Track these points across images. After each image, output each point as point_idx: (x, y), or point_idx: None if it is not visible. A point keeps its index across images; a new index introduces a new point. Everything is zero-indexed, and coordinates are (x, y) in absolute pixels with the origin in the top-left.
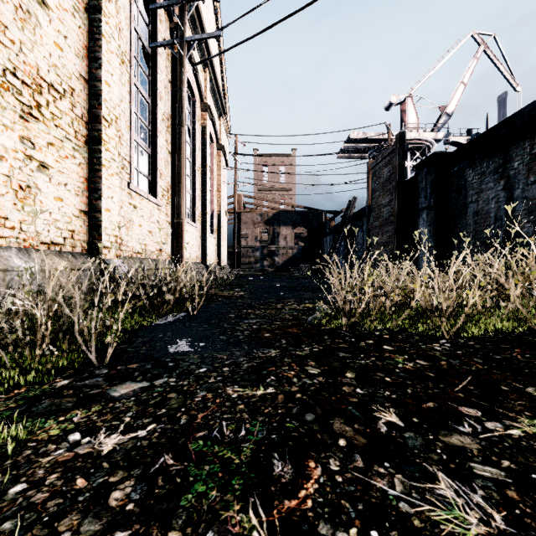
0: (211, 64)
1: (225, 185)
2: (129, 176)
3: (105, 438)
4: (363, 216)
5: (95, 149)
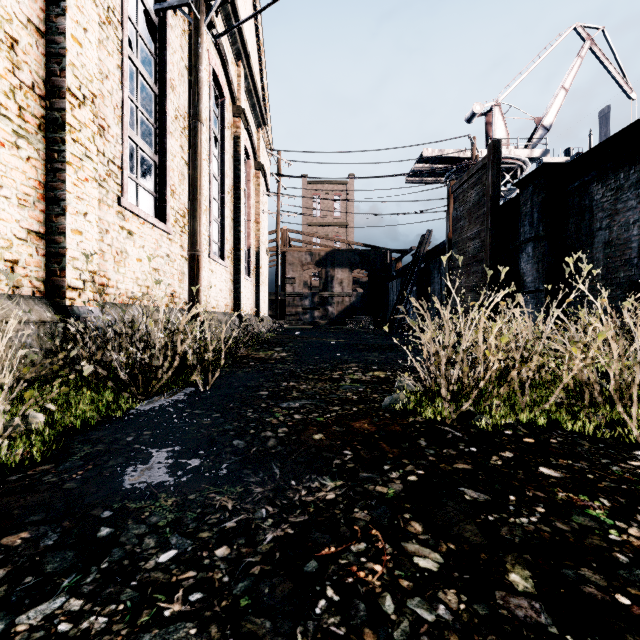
0: (246, 55)
1: (266, 216)
2: (120, 188)
3: None
4: (440, 254)
5: (55, 138)
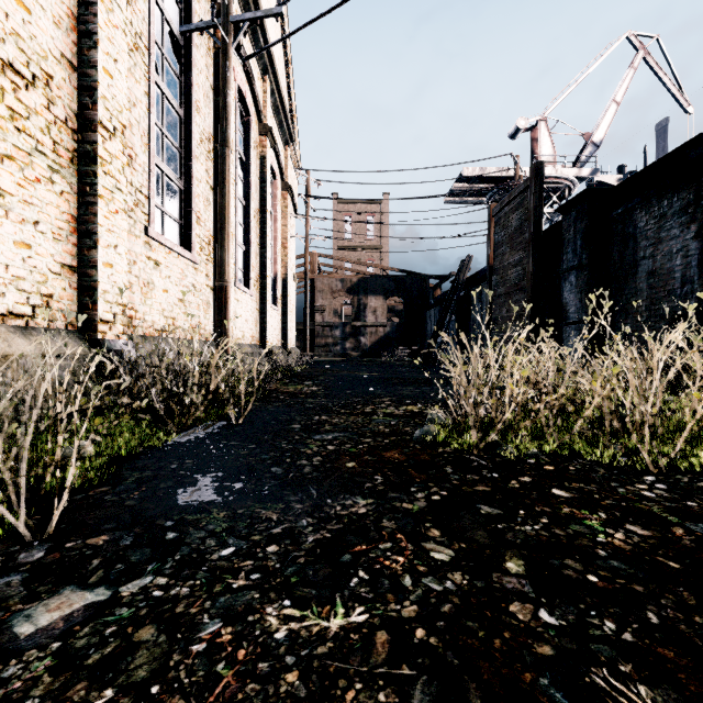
0: (273, 70)
1: (293, 240)
2: (147, 217)
3: None
4: (481, 281)
5: (87, 171)
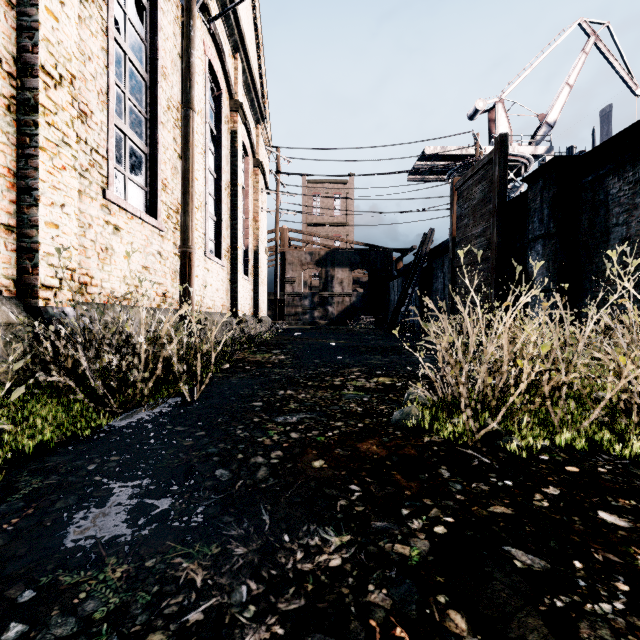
0: (243, 48)
1: (265, 214)
2: (105, 179)
3: None
4: (443, 252)
5: (27, 121)
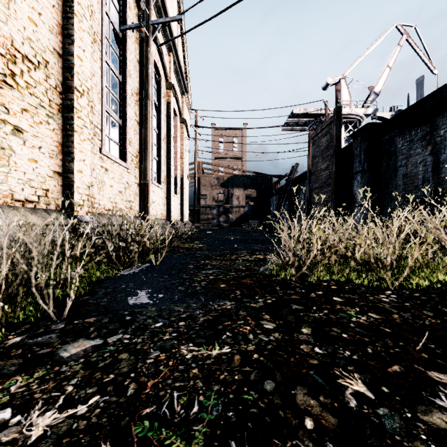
0: (175, 48)
1: (187, 153)
2: (101, 142)
3: (38, 417)
4: (304, 179)
5: (68, 116)
